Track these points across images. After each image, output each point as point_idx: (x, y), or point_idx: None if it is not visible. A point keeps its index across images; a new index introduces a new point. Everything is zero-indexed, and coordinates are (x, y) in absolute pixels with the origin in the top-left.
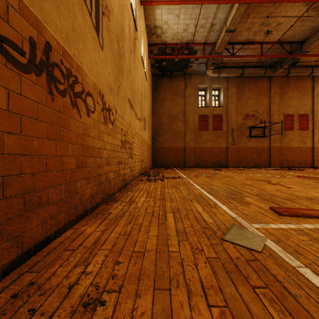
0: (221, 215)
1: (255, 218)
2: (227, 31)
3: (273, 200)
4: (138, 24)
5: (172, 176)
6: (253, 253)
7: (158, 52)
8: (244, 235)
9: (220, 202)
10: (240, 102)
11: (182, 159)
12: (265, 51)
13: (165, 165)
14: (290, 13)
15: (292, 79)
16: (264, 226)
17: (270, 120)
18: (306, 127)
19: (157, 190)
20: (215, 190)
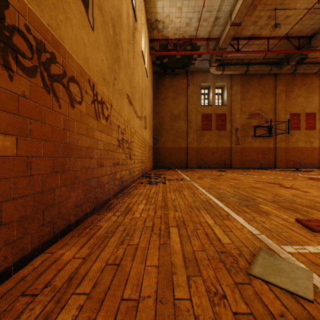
0: (238, 231)
1: (283, 236)
2: (232, 24)
3: (295, 209)
4: (138, 15)
5: (174, 178)
6: (303, 304)
7: (159, 48)
8: (278, 266)
9: (232, 211)
10: (245, 101)
11: (184, 160)
12: (272, 46)
13: (167, 166)
14: (300, 5)
15: (299, 77)
16: (299, 249)
17: (276, 119)
18: (313, 126)
19: (158, 195)
20: (224, 195)
